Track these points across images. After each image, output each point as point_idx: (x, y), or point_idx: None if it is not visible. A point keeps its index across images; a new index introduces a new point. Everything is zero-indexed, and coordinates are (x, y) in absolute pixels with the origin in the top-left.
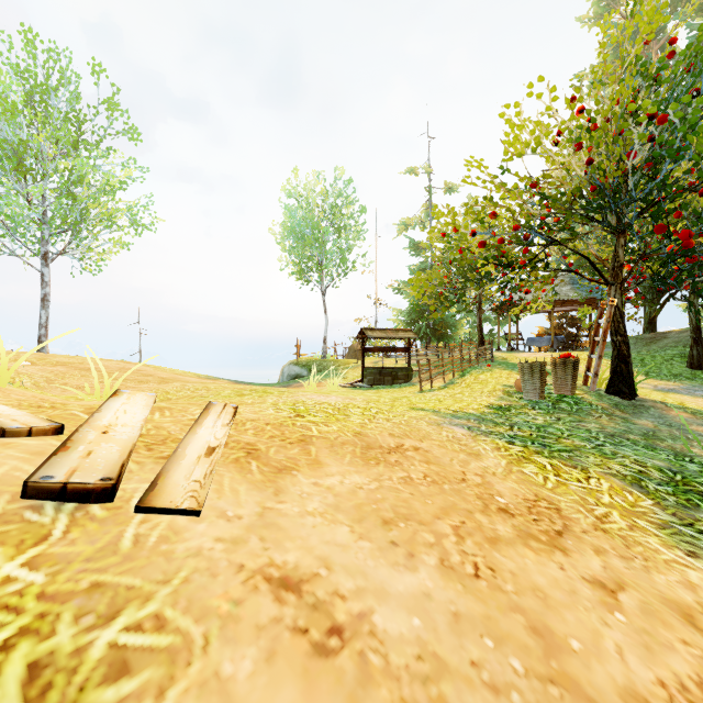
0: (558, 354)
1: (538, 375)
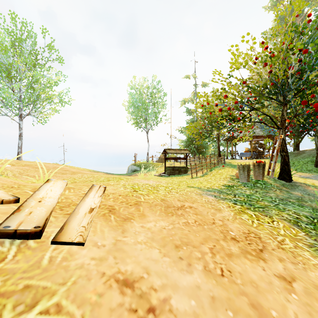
0: (254, 160)
1: (246, 170)
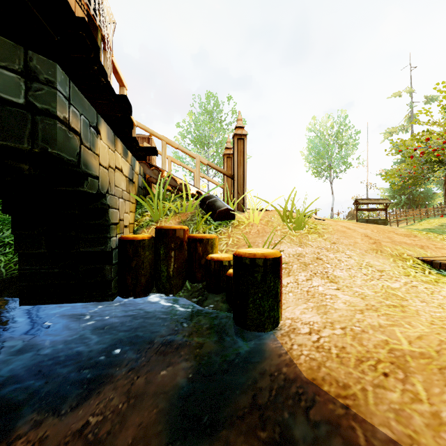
0: None
1: None
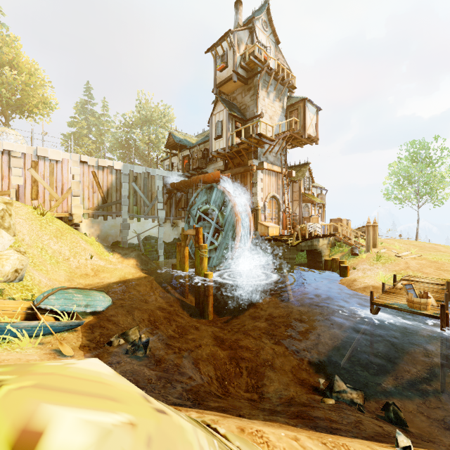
0: None
1: None
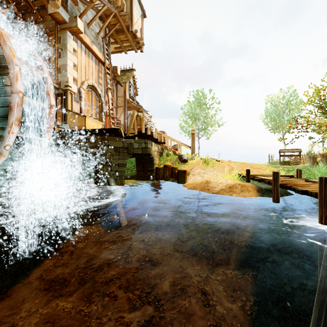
0: None
1: (311, 159)
